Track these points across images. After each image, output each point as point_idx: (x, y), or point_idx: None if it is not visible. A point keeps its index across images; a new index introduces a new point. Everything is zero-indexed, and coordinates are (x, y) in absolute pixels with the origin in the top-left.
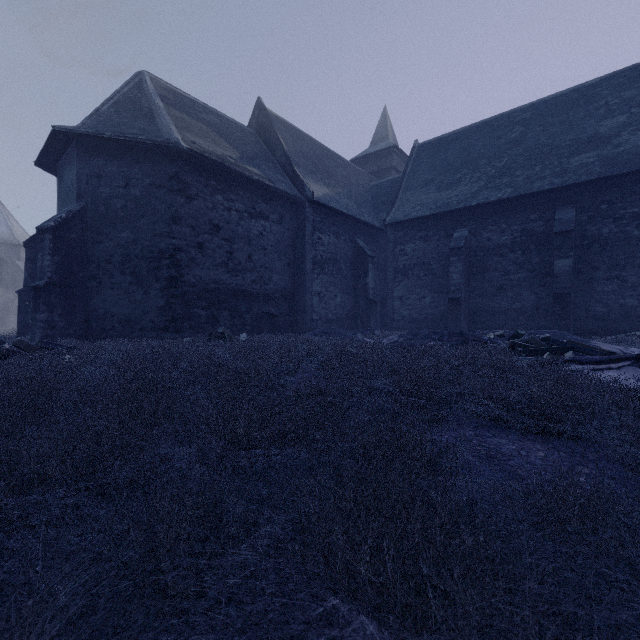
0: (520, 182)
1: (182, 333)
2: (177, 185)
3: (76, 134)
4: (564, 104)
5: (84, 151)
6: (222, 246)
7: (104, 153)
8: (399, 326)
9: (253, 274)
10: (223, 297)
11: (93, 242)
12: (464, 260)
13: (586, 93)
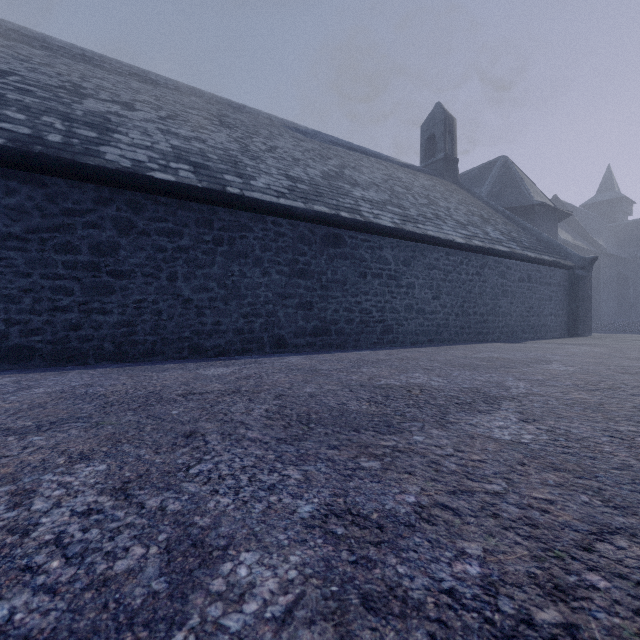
0: None
1: None
2: None
3: None
4: None
5: None
6: None
7: None
8: None
9: None
10: None
11: None
12: None
13: None
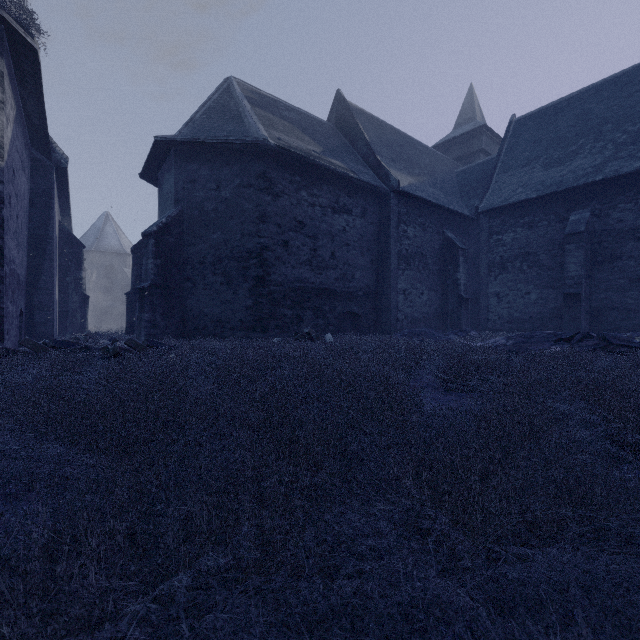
0: None
1: (269, 333)
2: (264, 183)
3: (174, 142)
4: None
5: (181, 158)
6: (306, 243)
7: (198, 158)
8: (495, 327)
9: (336, 272)
10: (307, 296)
11: (188, 245)
12: (585, 247)
13: None
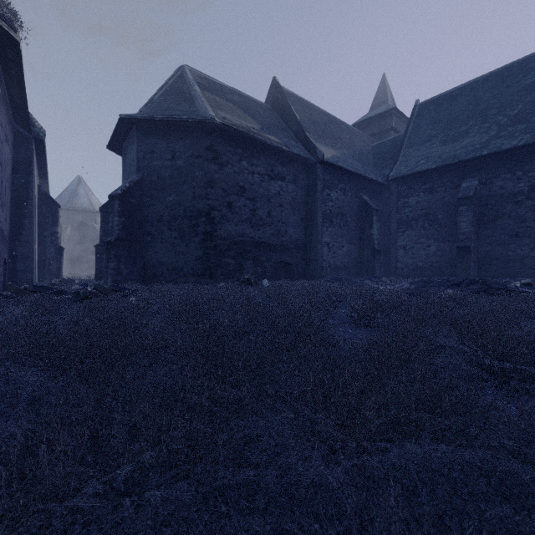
0: None
1: (215, 279)
2: (211, 155)
3: (136, 120)
4: None
5: (142, 133)
6: (247, 205)
7: (156, 133)
8: (402, 273)
9: (272, 228)
10: (247, 248)
11: (148, 205)
12: (474, 209)
13: None
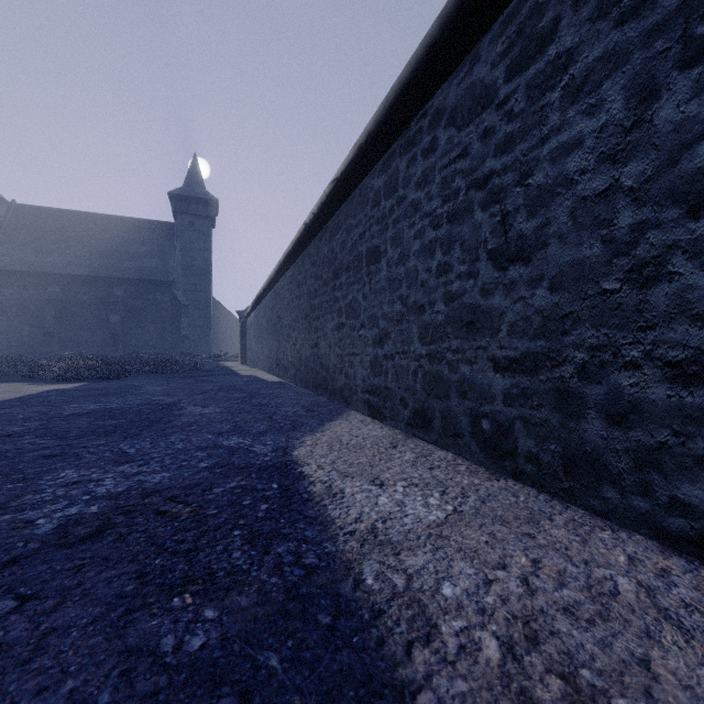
0: (95, 267)
1: None
2: None
3: None
4: (125, 226)
5: None
6: None
7: None
8: None
9: None
10: None
11: None
12: (57, 308)
13: (137, 225)
